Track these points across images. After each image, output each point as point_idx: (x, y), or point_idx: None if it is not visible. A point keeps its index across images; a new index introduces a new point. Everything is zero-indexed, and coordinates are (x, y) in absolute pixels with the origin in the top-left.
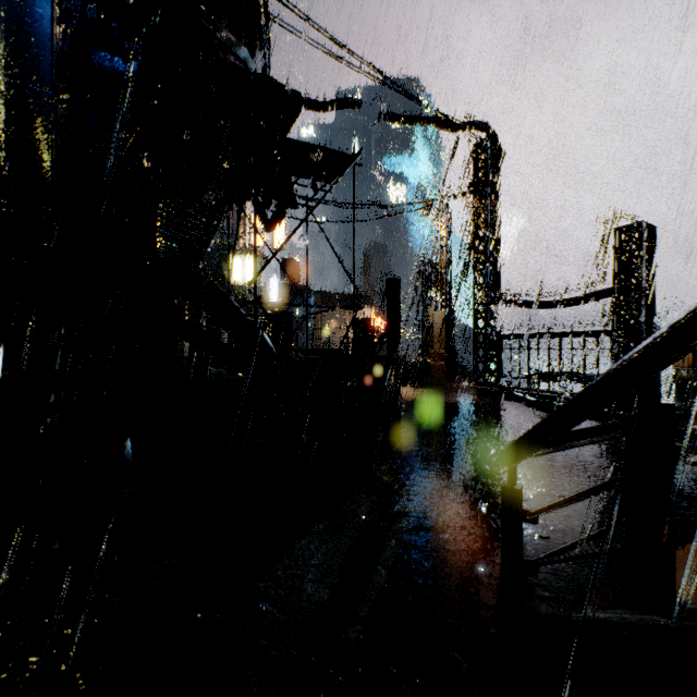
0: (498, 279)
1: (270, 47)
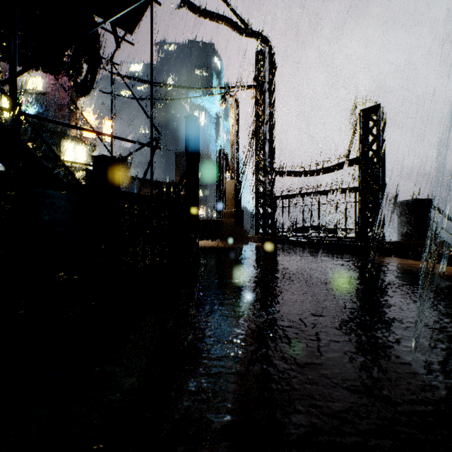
0: (273, 155)
1: None
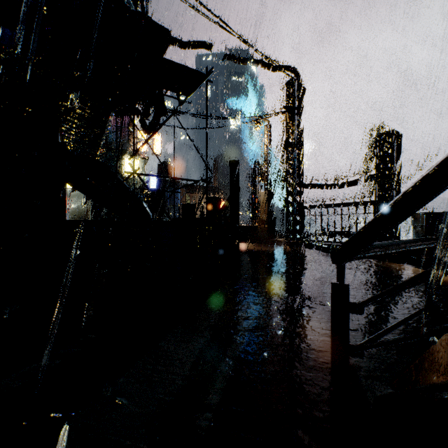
0: (301, 170)
1: (148, 2)
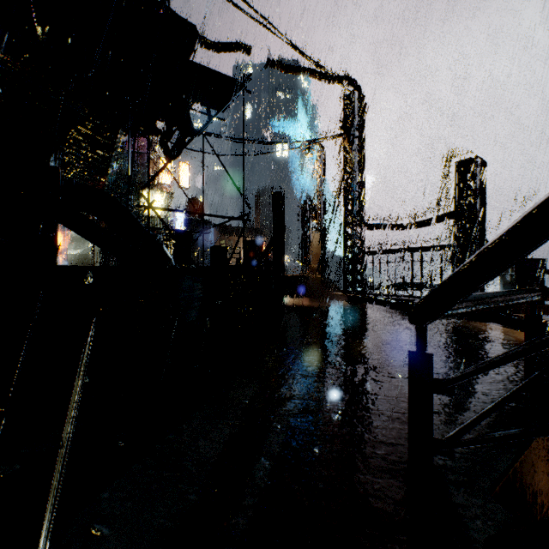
0: (363, 207)
1: None
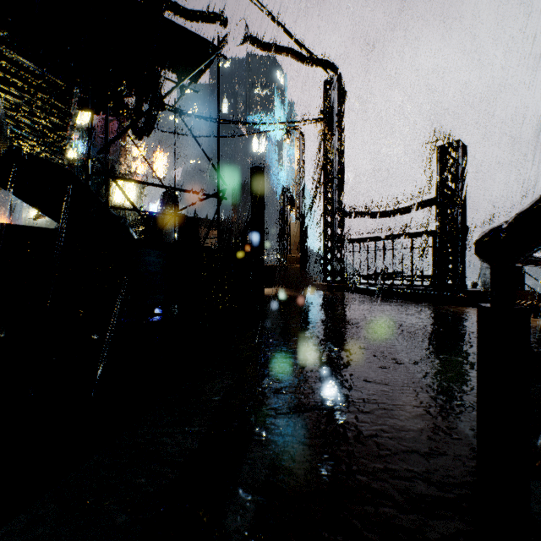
0: (343, 194)
1: None
